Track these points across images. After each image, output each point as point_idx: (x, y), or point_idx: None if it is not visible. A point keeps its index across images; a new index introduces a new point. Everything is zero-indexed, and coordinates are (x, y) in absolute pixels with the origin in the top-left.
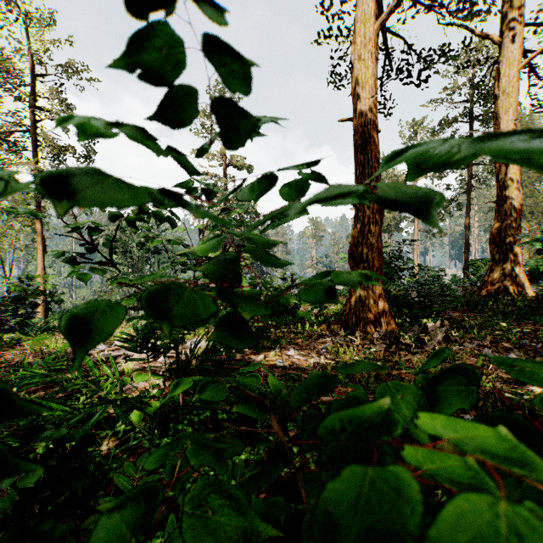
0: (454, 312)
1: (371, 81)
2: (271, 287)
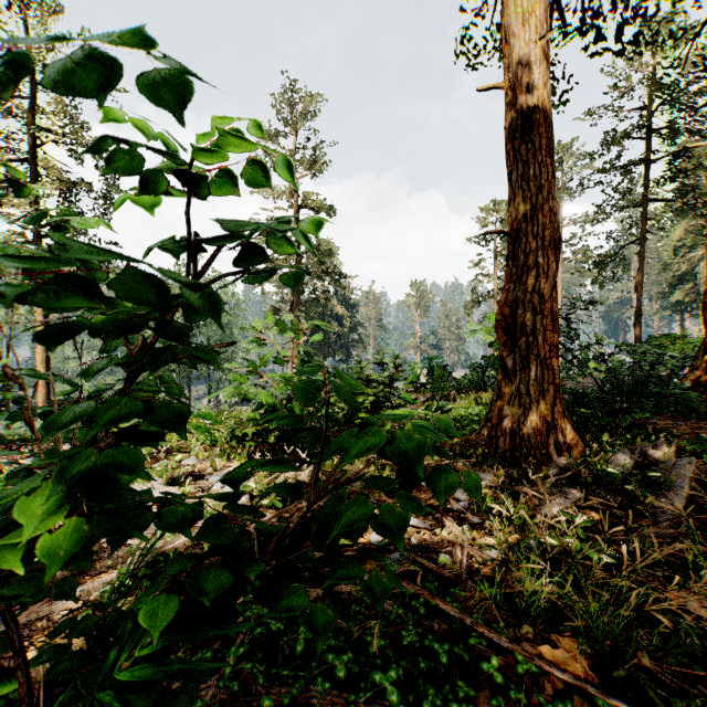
0: (657, 418)
1: (540, 8)
2: (361, 378)
